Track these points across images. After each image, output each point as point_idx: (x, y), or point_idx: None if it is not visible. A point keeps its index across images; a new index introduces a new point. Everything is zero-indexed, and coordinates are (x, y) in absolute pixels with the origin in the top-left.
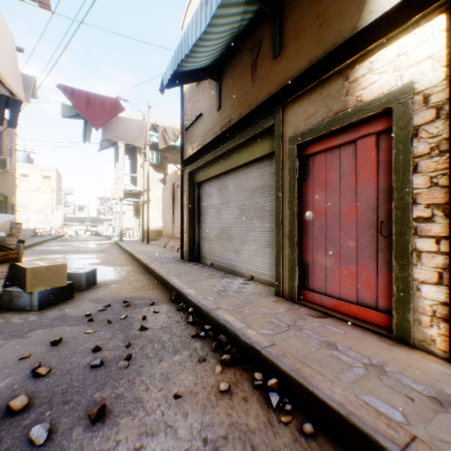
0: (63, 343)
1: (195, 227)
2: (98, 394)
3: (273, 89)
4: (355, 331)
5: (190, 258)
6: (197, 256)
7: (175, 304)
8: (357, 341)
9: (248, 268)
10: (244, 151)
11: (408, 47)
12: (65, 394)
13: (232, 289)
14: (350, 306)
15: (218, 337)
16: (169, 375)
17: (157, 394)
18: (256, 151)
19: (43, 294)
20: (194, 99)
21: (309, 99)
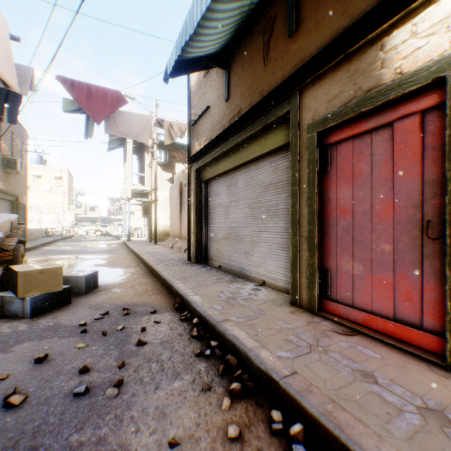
0: (48, 360)
1: (202, 228)
2: (75, 437)
3: (288, 71)
4: (394, 355)
5: (197, 259)
6: (205, 257)
7: (178, 313)
8: (400, 370)
9: (259, 272)
10: (254, 144)
11: None
12: (36, 436)
13: (241, 296)
14: (385, 323)
15: (226, 357)
16: (165, 409)
17: (148, 440)
18: (269, 143)
19: (36, 300)
20: (201, 92)
21: (331, 78)
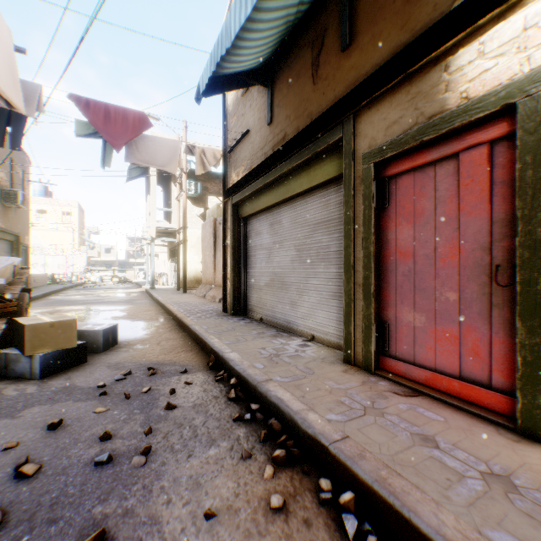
0: (63, 426)
1: (241, 273)
2: (99, 509)
3: (340, 91)
4: (459, 418)
5: (235, 311)
6: (243, 308)
7: (213, 372)
8: (465, 434)
9: (307, 325)
10: (302, 176)
11: (540, 16)
12: (54, 508)
13: (287, 353)
14: (450, 382)
15: (268, 422)
16: (200, 479)
17: (181, 511)
18: (319, 175)
19: (46, 358)
20: (239, 113)
21: (390, 101)
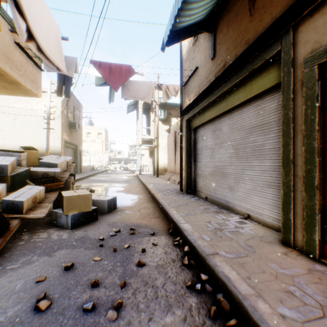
0: (73, 268)
1: (192, 165)
2: None
3: (277, 12)
4: None
5: (187, 191)
6: (193, 189)
7: (172, 237)
8: None
9: (243, 206)
10: (239, 91)
11: None
12: None
13: (228, 228)
14: None
15: (216, 296)
16: None
17: None
18: (254, 88)
19: (74, 217)
20: (190, 58)
21: None
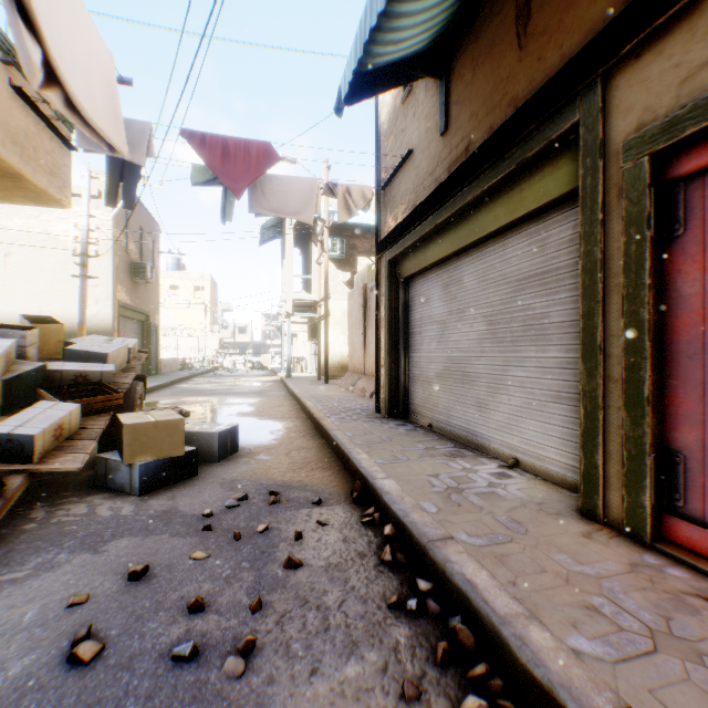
0: (147, 576)
1: (400, 358)
2: None
3: (573, 45)
4: None
5: (391, 412)
6: (404, 408)
7: (358, 508)
8: None
9: (506, 441)
10: (498, 204)
11: None
12: None
13: (474, 487)
14: None
15: (449, 621)
16: None
17: None
18: (528, 198)
19: (147, 469)
20: (397, 130)
21: (689, 27)
